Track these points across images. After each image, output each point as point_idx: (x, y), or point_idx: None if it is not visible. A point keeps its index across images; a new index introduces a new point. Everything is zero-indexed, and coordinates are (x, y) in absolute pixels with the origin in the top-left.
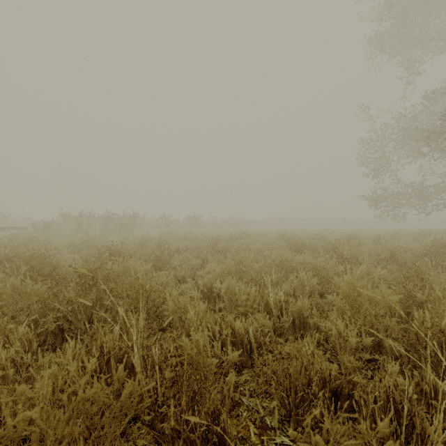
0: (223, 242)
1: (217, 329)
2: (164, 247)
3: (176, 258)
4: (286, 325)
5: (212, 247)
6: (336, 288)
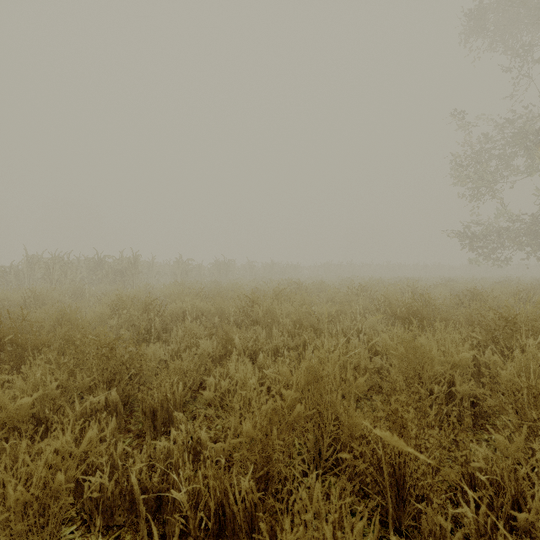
0: (264, 304)
1: None
2: (153, 313)
3: (172, 336)
4: None
5: (244, 312)
6: None
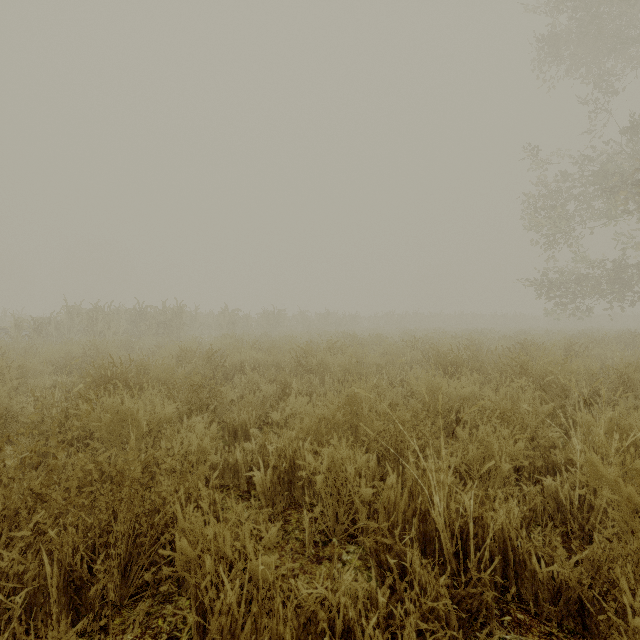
0: (318, 355)
1: (306, 632)
2: (216, 363)
3: (236, 382)
4: (488, 594)
5: (299, 363)
6: (591, 480)
